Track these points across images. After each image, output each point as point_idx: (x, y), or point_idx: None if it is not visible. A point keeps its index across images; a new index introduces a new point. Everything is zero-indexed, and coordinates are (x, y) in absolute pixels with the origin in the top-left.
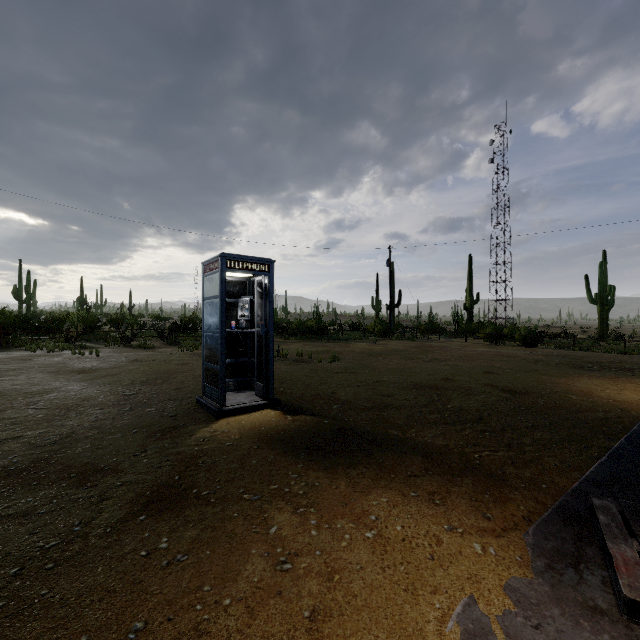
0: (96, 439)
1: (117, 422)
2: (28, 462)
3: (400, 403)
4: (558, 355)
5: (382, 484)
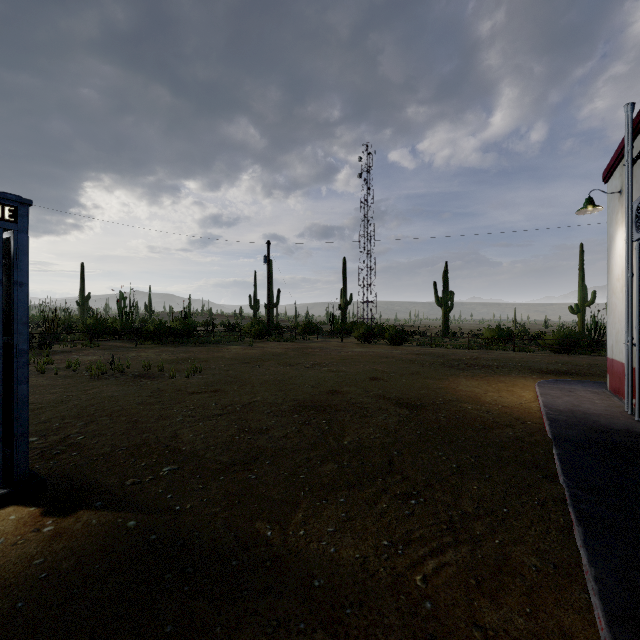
0: None
1: None
2: None
3: (278, 445)
4: (426, 353)
5: None
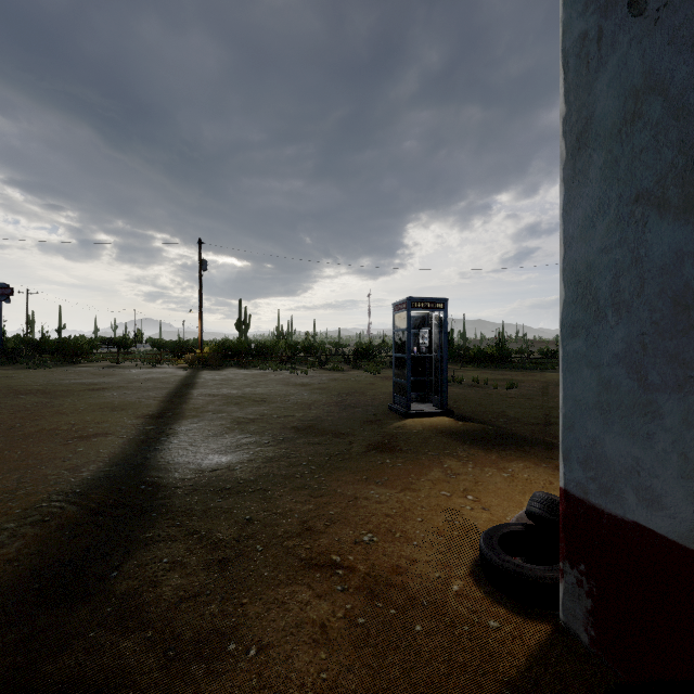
0: (333, 421)
1: (340, 414)
2: (305, 426)
3: None
4: None
5: (523, 459)
